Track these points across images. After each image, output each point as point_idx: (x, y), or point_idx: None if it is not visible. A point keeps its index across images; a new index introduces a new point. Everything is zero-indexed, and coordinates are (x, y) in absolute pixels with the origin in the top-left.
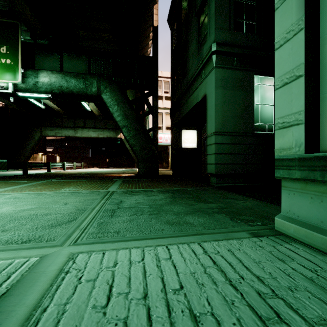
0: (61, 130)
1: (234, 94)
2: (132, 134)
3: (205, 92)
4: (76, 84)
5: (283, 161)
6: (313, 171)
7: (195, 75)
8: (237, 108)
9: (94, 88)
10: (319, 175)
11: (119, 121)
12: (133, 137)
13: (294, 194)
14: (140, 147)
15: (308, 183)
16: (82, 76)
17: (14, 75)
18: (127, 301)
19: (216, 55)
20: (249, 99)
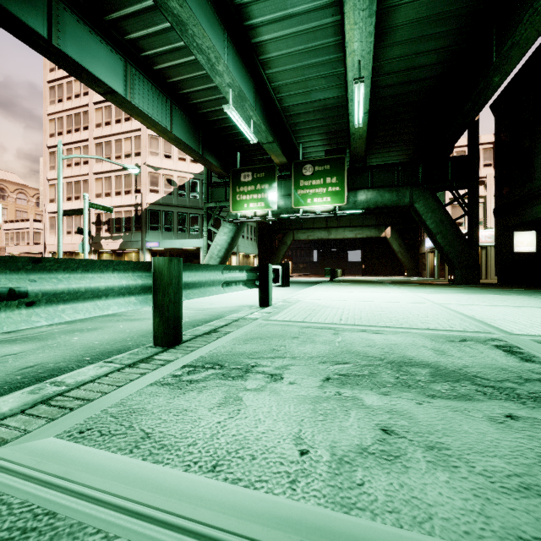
0: (313, 232)
1: None
2: (447, 240)
3: None
4: (389, 197)
5: None
6: None
7: None
8: None
9: (406, 199)
10: None
11: (433, 228)
12: (449, 244)
13: None
14: (457, 254)
15: None
16: (394, 189)
17: (341, 199)
18: None
19: None
20: None
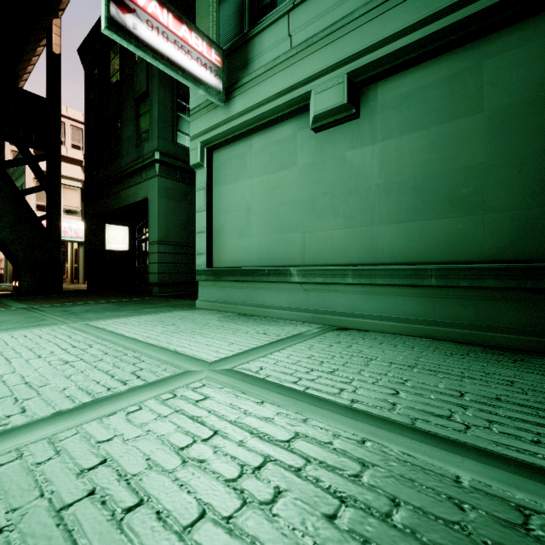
0: None
1: (178, 206)
2: (6, 222)
3: (146, 195)
4: None
5: (199, 272)
6: (208, 276)
7: (133, 170)
8: (180, 219)
9: None
10: (210, 278)
11: None
12: (9, 228)
13: (203, 288)
14: (26, 246)
15: (208, 282)
16: None
17: None
18: (135, 323)
19: (159, 165)
20: (191, 212)
